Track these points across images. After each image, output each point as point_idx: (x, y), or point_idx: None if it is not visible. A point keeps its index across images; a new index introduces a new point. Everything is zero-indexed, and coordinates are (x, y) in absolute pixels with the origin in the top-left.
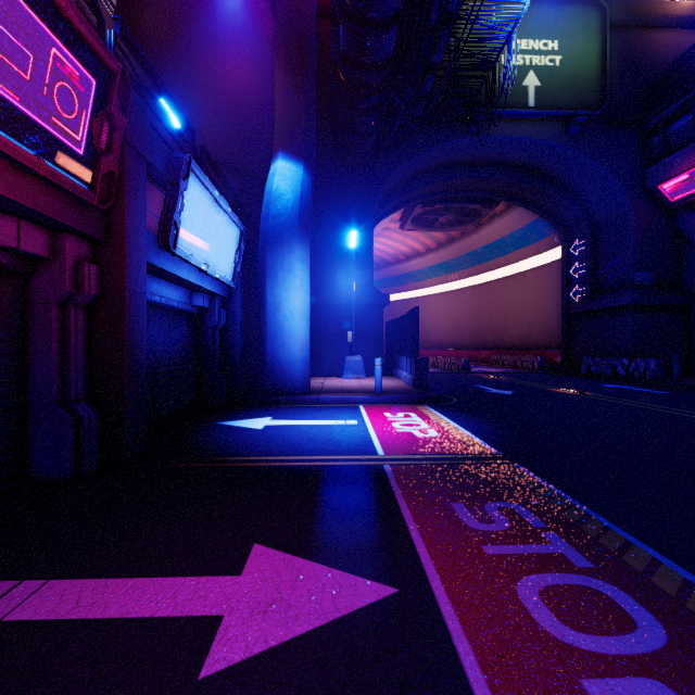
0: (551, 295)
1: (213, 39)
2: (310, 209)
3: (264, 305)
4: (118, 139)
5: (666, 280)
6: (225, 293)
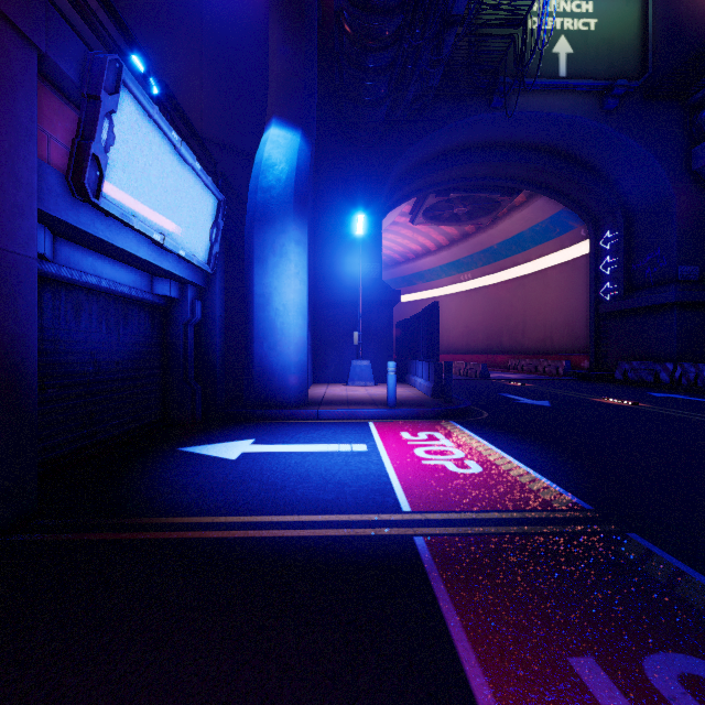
0: (576, 294)
1: None
2: (308, 181)
3: (251, 297)
4: None
5: None
6: (200, 281)
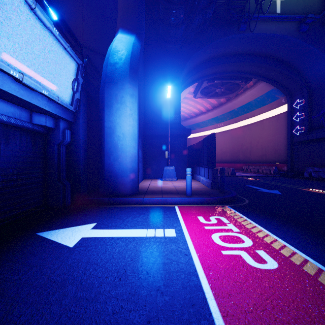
0: (279, 132)
1: None
2: (138, 61)
3: (103, 129)
4: None
5: None
6: (68, 117)
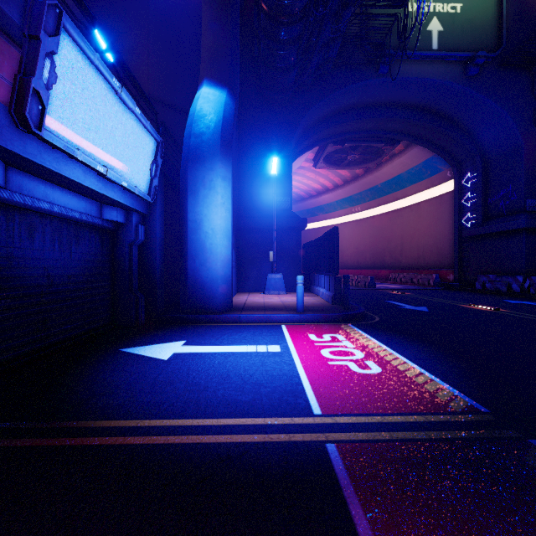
0: (443, 222)
1: None
2: (232, 129)
3: (185, 223)
4: None
5: None
6: (142, 209)
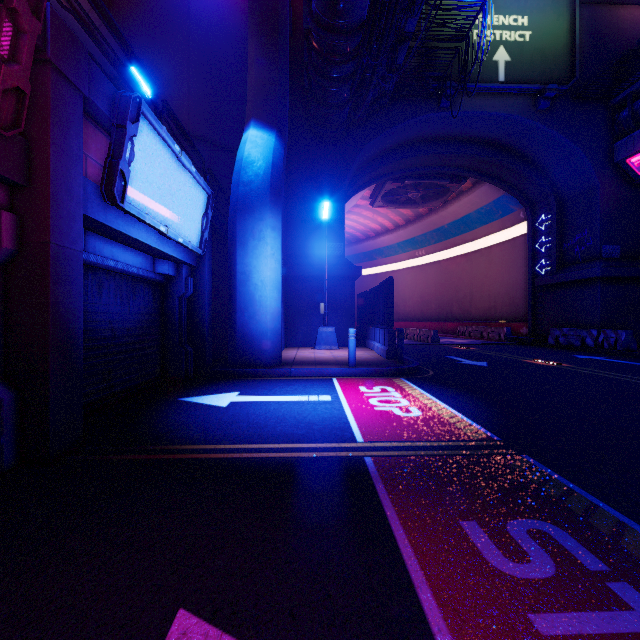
0: (516, 269)
1: (187, 13)
2: (281, 176)
3: (234, 274)
4: (28, 47)
5: (633, 253)
6: (192, 261)
